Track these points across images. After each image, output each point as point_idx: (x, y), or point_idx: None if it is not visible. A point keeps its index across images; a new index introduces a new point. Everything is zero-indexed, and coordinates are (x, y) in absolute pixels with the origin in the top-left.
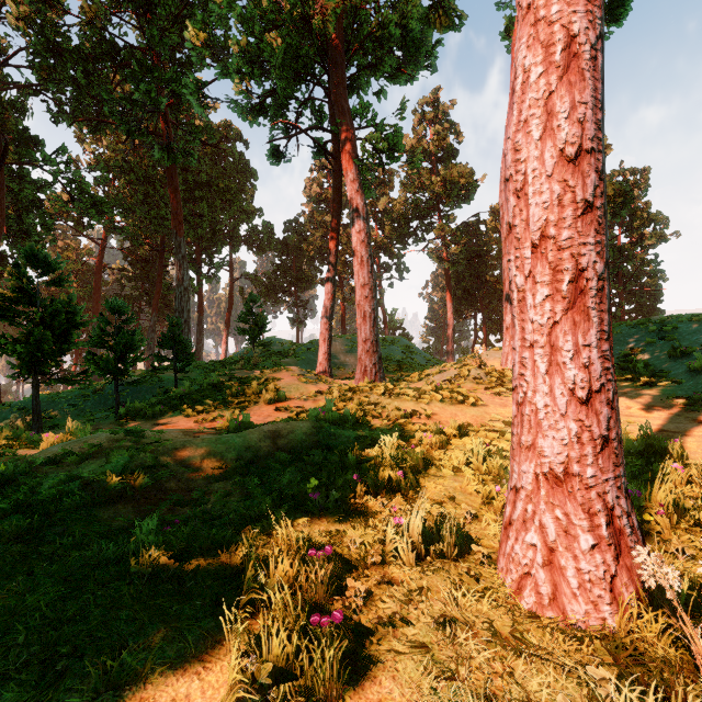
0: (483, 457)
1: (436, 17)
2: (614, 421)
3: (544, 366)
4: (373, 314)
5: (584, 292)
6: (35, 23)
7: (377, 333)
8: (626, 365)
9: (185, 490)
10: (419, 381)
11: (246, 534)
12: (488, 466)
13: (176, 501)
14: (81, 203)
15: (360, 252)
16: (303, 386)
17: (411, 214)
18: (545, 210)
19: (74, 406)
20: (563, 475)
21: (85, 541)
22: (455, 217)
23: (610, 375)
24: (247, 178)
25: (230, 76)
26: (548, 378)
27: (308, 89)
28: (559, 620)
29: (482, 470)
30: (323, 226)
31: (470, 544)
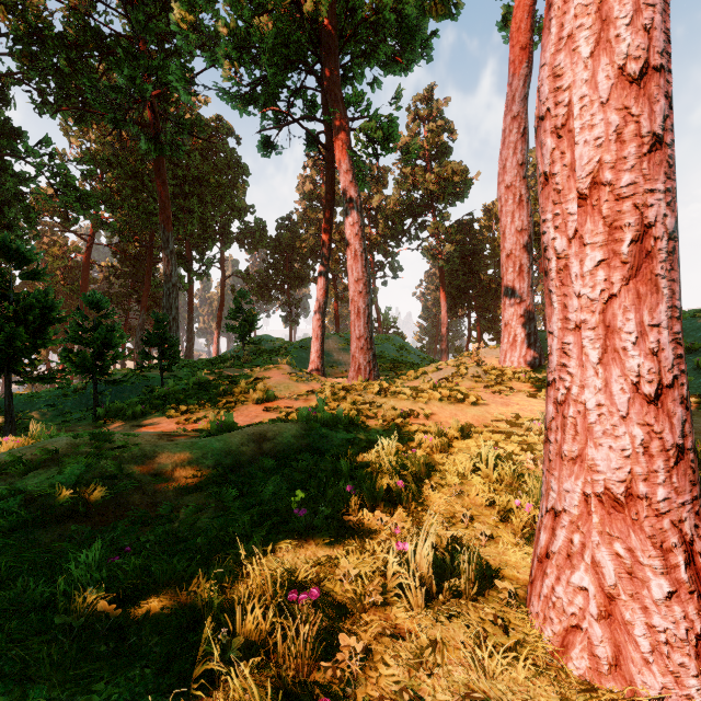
0: (491, 463)
1: (431, 5)
2: (690, 425)
3: (596, 354)
4: (367, 310)
5: (651, 255)
6: (16, 9)
7: (372, 330)
8: None
9: (151, 505)
10: (415, 379)
11: (215, 563)
12: (499, 473)
13: (136, 519)
14: (65, 196)
15: (354, 246)
16: (294, 385)
17: (405, 212)
18: (598, 148)
19: (52, 406)
20: (624, 497)
21: (13, 574)
22: (449, 215)
23: (683, 365)
24: (239, 174)
25: (219, 62)
26: (602, 369)
27: (300, 77)
28: (626, 695)
29: (492, 477)
30: (316, 223)
31: (489, 575)
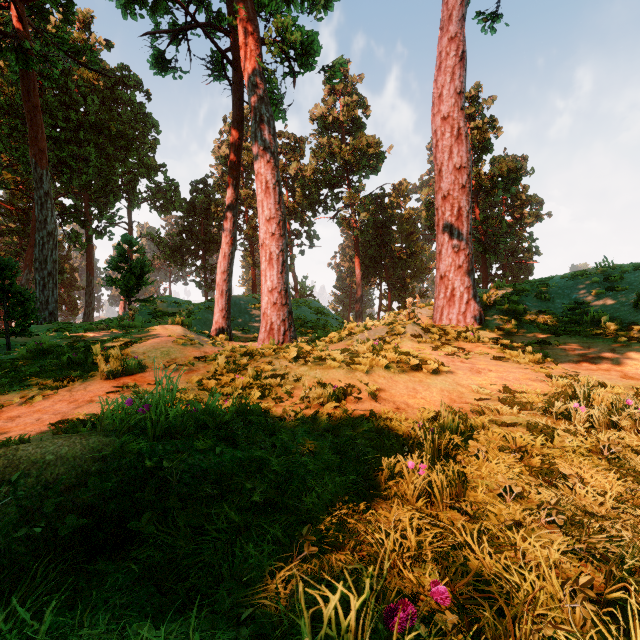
0: None
1: None
2: None
3: None
4: (282, 256)
5: None
6: None
7: (287, 282)
8: (577, 319)
9: None
10: (339, 341)
11: None
12: None
13: None
14: None
15: (264, 176)
16: (177, 349)
17: (322, 182)
18: None
19: None
20: None
21: None
22: (364, 185)
23: None
24: (148, 129)
25: None
26: None
27: None
28: None
29: None
30: None
31: None
